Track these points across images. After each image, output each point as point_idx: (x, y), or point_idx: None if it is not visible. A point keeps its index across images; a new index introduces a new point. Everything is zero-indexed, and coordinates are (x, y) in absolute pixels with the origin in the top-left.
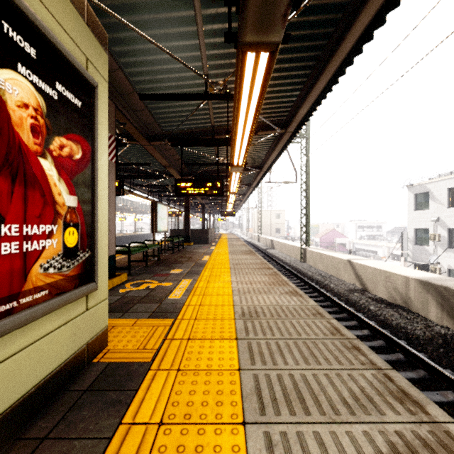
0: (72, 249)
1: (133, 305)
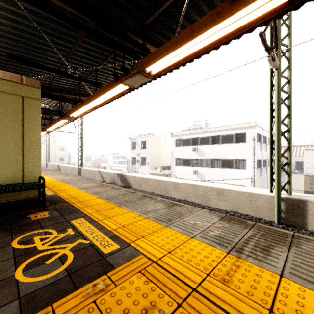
0: None
1: None
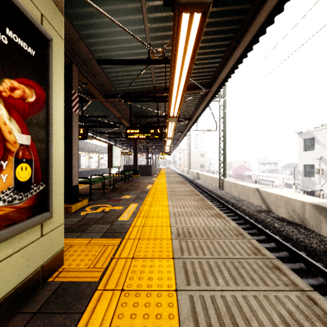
0: (24, 183)
1: (90, 226)
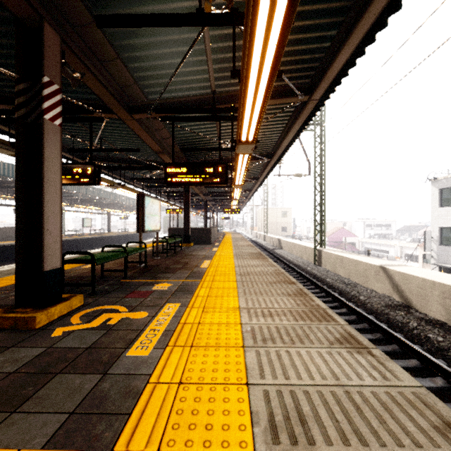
0: None
1: (49, 380)
